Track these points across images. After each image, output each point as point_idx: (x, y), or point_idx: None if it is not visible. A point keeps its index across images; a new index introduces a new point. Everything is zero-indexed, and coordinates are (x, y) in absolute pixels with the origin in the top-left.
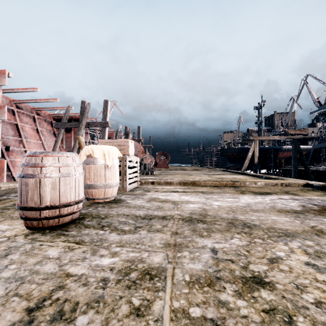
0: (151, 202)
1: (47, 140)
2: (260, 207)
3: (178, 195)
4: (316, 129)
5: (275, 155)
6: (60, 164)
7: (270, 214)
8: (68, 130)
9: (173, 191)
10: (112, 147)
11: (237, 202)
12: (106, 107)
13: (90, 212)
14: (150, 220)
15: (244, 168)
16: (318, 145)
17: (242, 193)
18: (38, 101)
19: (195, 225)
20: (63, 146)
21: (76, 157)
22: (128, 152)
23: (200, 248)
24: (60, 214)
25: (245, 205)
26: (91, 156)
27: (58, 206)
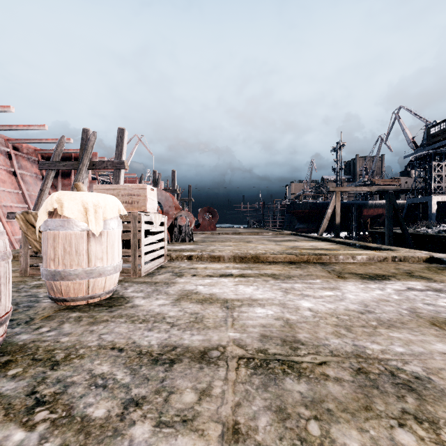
0: (181, 303)
1: (31, 189)
2: (392, 313)
3: (233, 285)
4: (410, 179)
5: (359, 212)
6: None
7: (424, 334)
8: (65, 174)
9: (224, 274)
10: (105, 196)
11: (342, 301)
12: (121, 139)
13: (39, 339)
14: (170, 369)
15: (322, 231)
16: (414, 200)
17: (340, 278)
18: (15, 128)
19: (281, 385)
20: None
21: None
22: (146, 206)
23: None
24: None
25: (361, 306)
26: (59, 213)
27: None
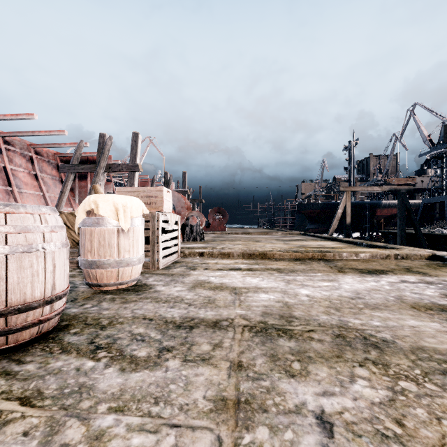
0: (196, 290)
1: (51, 190)
2: (379, 299)
3: (241, 276)
4: (426, 178)
5: (372, 212)
6: (8, 228)
7: (402, 314)
8: (81, 177)
9: (233, 268)
10: (131, 198)
11: (337, 290)
12: (135, 142)
13: (86, 312)
14: (190, 332)
15: (332, 231)
16: (430, 200)
17: (340, 272)
18: (37, 134)
19: (275, 342)
20: (75, 200)
21: (49, 214)
22: (162, 206)
23: (293, 413)
24: (9, 328)
25: (353, 294)
26: (94, 212)
27: (3, 311)
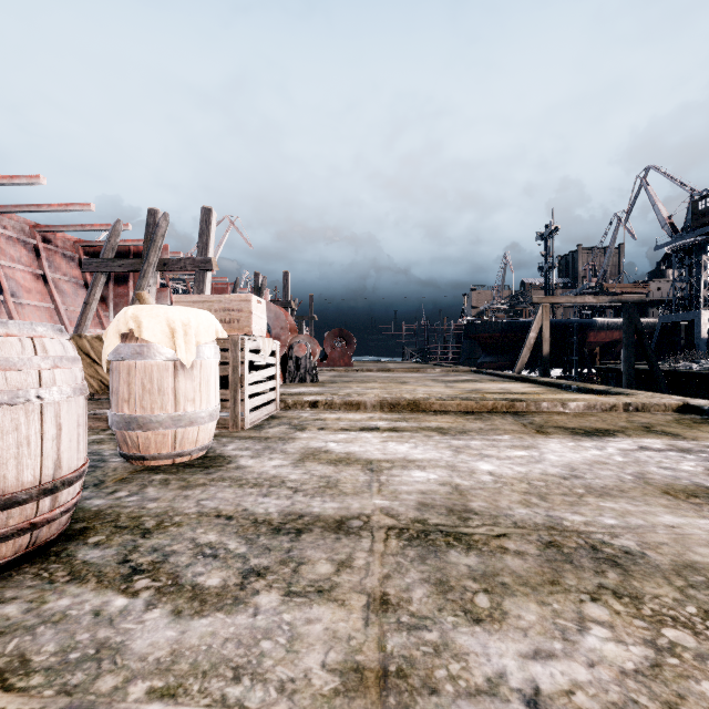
0: (306, 465)
1: (69, 301)
2: (609, 479)
3: (379, 441)
4: (665, 283)
5: (582, 337)
6: None
7: (650, 504)
8: (119, 279)
9: (366, 427)
10: (197, 312)
11: (539, 463)
12: (206, 224)
13: (118, 505)
14: (297, 539)
15: (520, 366)
16: (671, 318)
17: (540, 433)
18: (46, 209)
19: (443, 558)
20: (108, 317)
21: (50, 338)
22: (250, 326)
23: (485, 695)
24: None
25: (565, 470)
26: (135, 335)
27: None
